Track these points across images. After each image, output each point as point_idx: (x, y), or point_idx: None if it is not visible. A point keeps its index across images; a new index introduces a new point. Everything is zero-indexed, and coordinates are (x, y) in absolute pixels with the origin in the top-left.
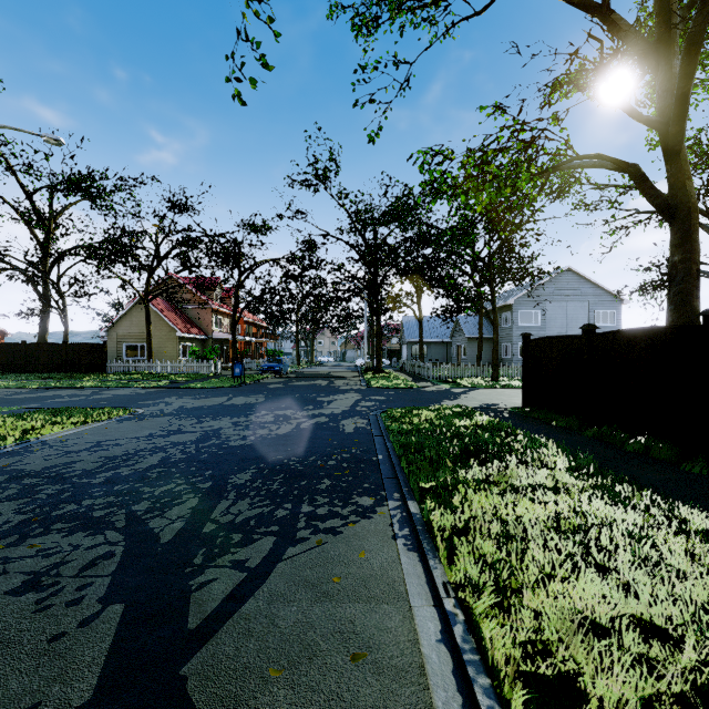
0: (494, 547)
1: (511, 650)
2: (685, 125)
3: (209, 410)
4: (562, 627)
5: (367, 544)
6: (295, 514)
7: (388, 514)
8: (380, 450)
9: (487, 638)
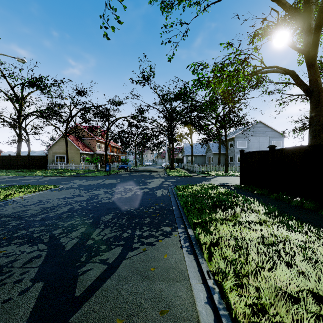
0: (232, 253)
1: (244, 309)
2: (317, 51)
3: (94, 186)
4: (270, 296)
5: (168, 250)
6: (132, 235)
7: (178, 235)
8: (174, 204)
9: (232, 303)
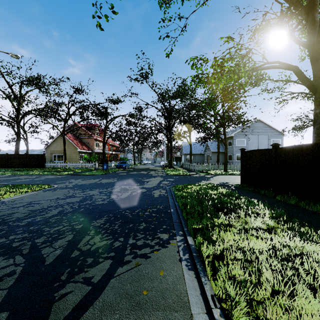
0: (241, 271)
1: None
2: None
3: (89, 185)
4: None
5: (164, 265)
6: (124, 245)
7: (176, 244)
8: (172, 206)
9: None
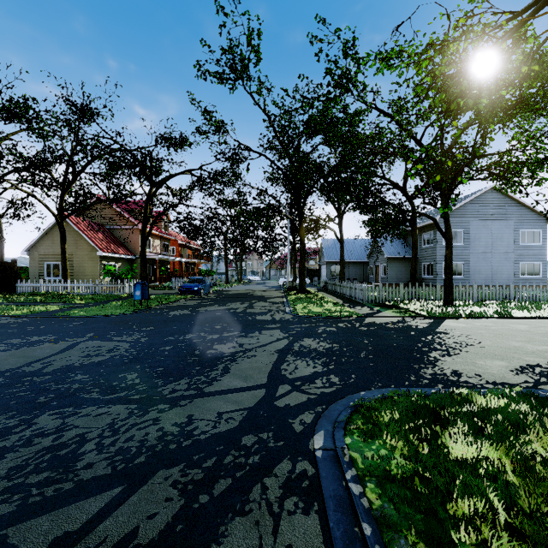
0: None
1: None
2: None
3: None
4: None
5: None
6: None
7: None
8: None
9: None
